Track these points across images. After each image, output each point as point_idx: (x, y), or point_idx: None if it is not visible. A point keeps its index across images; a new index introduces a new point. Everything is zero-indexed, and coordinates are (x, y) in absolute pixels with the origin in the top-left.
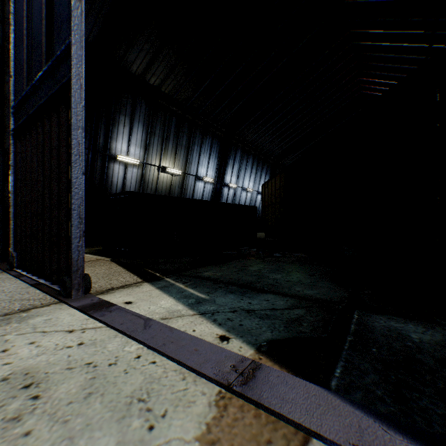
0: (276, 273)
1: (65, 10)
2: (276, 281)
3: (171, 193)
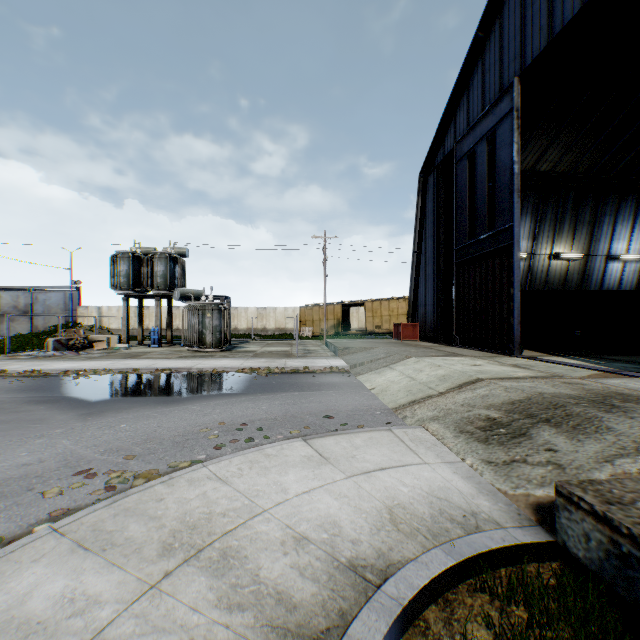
0: None
1: (506, 205)
2: None
3: (565, 282)
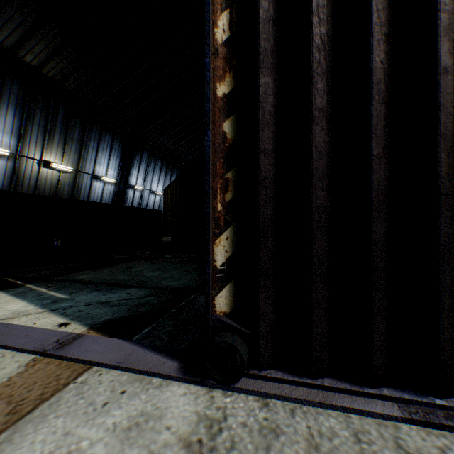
0: (155, 272)
1: None
2: (149, 278)
3: (58, 192)
